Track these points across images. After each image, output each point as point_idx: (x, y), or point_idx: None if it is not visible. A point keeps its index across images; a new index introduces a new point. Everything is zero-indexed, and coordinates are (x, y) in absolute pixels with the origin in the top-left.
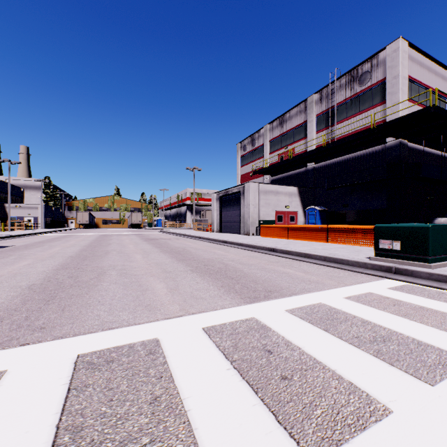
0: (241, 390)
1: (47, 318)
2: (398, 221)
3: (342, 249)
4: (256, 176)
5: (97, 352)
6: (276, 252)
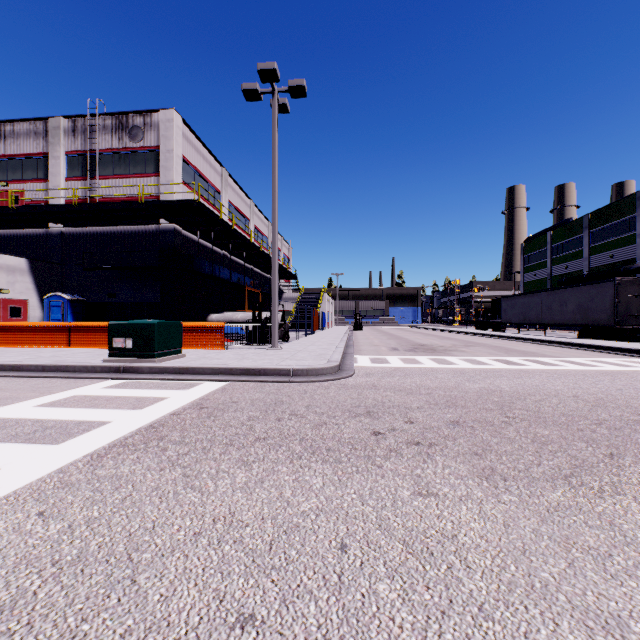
0: None
1: None
2: (172, 318)
3: (83, 354)
4: None
5: None
6: None
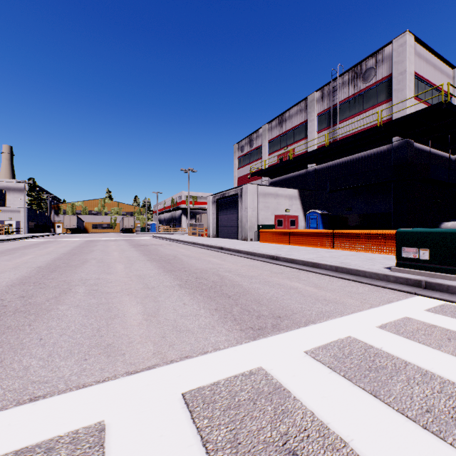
0: None
1: None
2: (405, 226)
3: (352, 257)
4: (254, 178)
5: None
6: (279, 260)
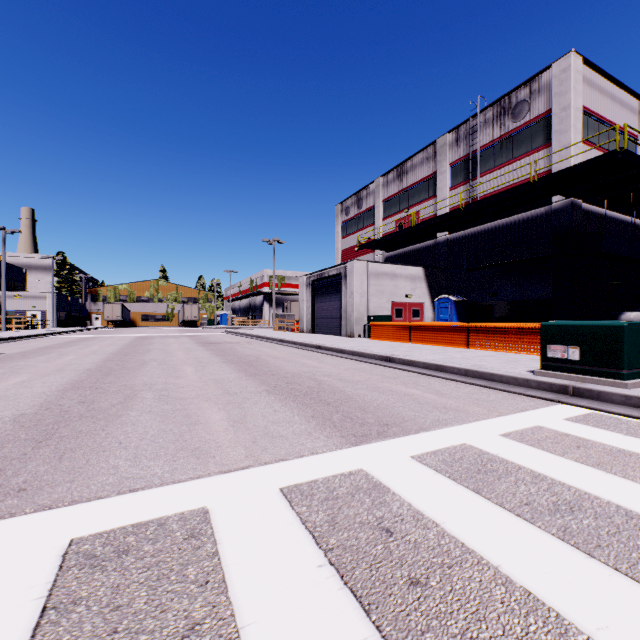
0: (341, 607)
1: (32, 473)
2: (569, 317)
3: (491, 358)
4: (364, 252)
5: (104, 534)
6: (394, 363)
